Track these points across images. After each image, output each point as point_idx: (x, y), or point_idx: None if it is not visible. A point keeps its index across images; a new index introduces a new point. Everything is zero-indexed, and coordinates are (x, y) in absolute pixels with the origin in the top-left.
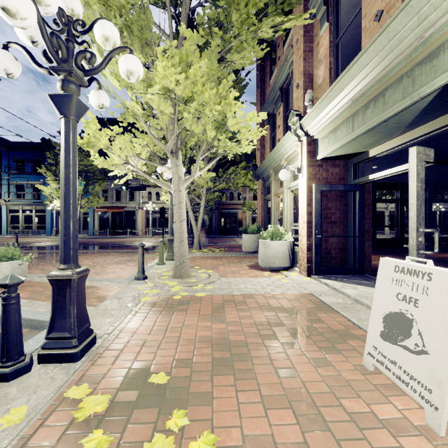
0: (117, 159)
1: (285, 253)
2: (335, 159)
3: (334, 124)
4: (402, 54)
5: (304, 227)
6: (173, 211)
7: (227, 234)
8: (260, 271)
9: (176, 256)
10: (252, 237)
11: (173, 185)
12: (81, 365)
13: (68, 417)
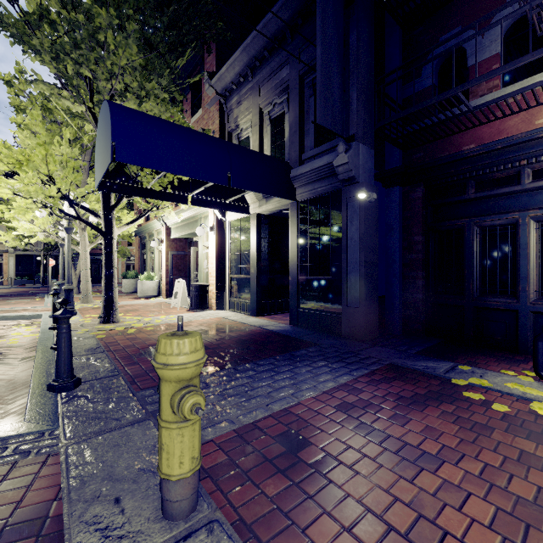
0: (38, 228)
1: (155, 288)
2: (181, 238)
3: (177, 225)
4: (190, 216)
5: (165, 272)
6: (81, 263)
7: (94, 282)
8: (139, 299)
9: (83, 290)
10: (131, 281)
11: (82, 247)
12: (80, 315)
13: (91, 318)
